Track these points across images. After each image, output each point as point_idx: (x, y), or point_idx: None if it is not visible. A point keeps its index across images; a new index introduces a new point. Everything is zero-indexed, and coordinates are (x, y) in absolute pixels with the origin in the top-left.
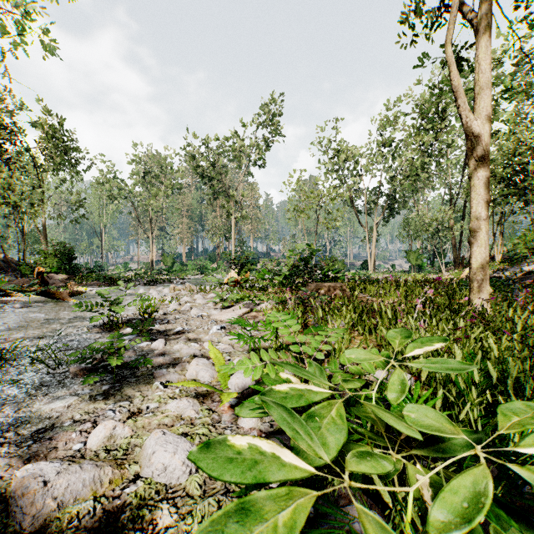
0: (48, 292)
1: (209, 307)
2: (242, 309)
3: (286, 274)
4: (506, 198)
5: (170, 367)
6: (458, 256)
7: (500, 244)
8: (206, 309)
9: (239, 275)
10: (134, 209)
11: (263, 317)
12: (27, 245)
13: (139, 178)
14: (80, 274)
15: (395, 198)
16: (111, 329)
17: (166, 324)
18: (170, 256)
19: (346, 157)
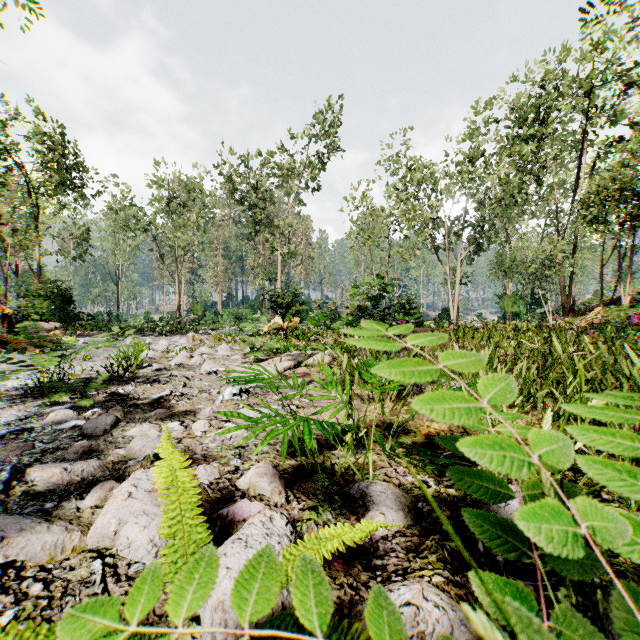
0: (3, 340)
1: (235, 360)
2: (283, 363)
3: (349, 318)
4: (637, 221)
5: (73, 494)
6: (568, 301)
7: (628, 283)
8: (228, 364)
9: (283, 320)
10: (156, 244)
11: (317, 374)
12: (21, 289)
13: (163, 207)
14: (79, 323)
15: (483, 230)
16: (43, 395)
17: (148, 386)
18: (201, 303)
19: (422, 177)
